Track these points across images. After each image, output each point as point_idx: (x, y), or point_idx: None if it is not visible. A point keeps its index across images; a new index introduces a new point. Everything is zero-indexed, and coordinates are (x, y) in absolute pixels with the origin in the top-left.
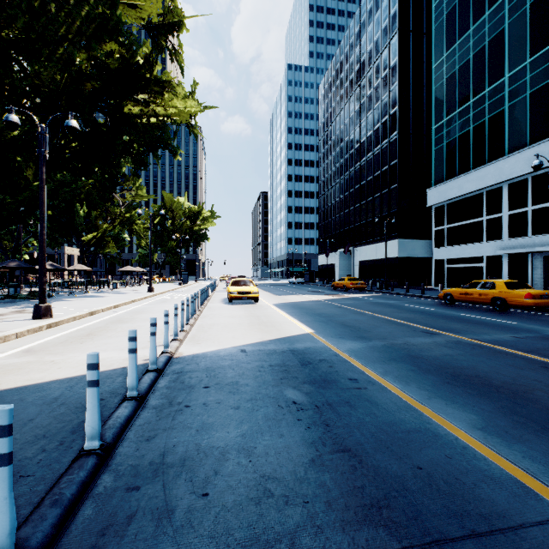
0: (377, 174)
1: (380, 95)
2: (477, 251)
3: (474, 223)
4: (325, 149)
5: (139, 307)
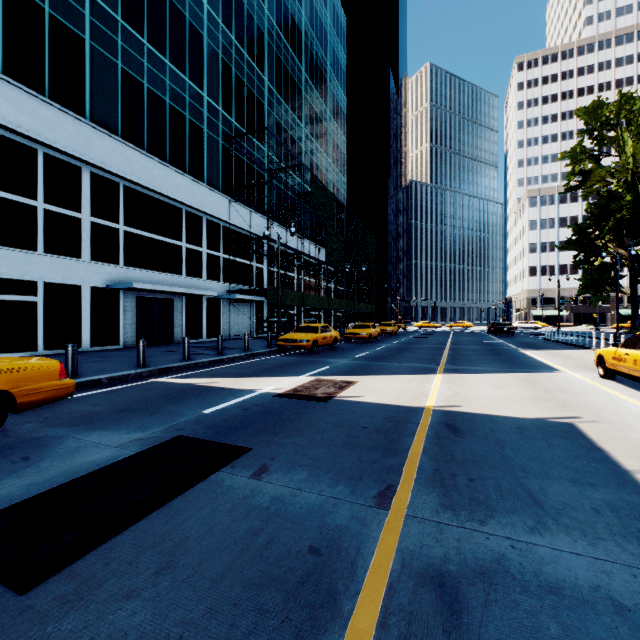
0: None
1: None
2: (19, 268)
3: (12, 203)
4: None
5: None
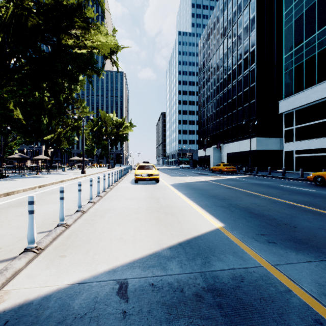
0: (240, 94)
1: (242, 40)
2: (322, 144)
3: (319, 123)
4: (203, 81)
5: None
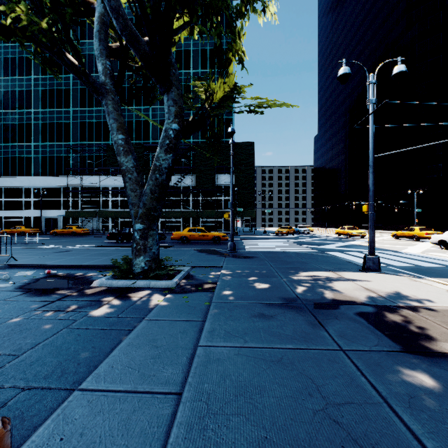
0: None
1: None
2: (20, 214)
3: (19, 201)
4: None
5: None
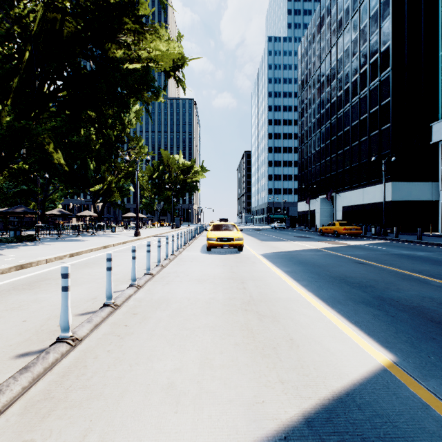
0: (363, 117)
1: (368, 35)
2: None
3: None
4: (305, 104)
5: (100, 255)
